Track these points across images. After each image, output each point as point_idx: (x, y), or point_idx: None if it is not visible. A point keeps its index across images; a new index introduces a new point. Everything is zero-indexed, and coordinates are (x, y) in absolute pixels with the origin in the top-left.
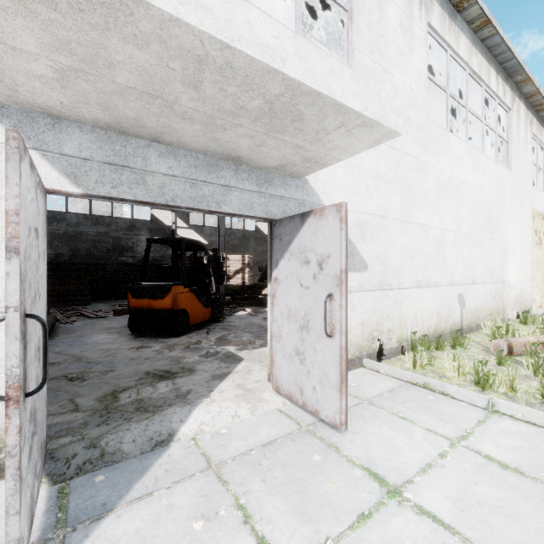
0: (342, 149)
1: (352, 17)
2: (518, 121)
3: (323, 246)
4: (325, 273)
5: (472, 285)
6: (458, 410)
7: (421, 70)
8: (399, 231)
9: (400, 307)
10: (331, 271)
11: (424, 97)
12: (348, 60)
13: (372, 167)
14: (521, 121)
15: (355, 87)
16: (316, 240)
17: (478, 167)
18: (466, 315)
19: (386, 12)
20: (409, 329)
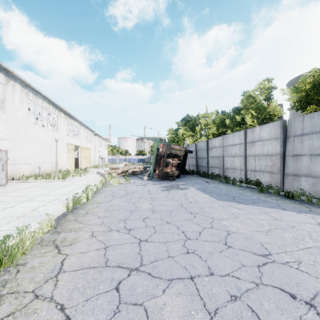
0: (6, 140)
1: (5, 101)
2: (61, 118)
3: (2, 156)
4: (2, 161)
5: (43, 164)
6: (29, 182)
7: (26, 110)
8: (19, 150)
9: (19, 169)
10: (4, 160)
11: (27, 117)
12: (4, 111)
13: (11, 136)
14: (62, 118)
15: (6, 118)
16: (0, 155)
17: (45, 133)
18: (41, 171)
19: (15, 98)
20: (22, 174)
